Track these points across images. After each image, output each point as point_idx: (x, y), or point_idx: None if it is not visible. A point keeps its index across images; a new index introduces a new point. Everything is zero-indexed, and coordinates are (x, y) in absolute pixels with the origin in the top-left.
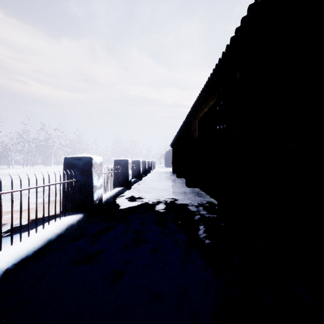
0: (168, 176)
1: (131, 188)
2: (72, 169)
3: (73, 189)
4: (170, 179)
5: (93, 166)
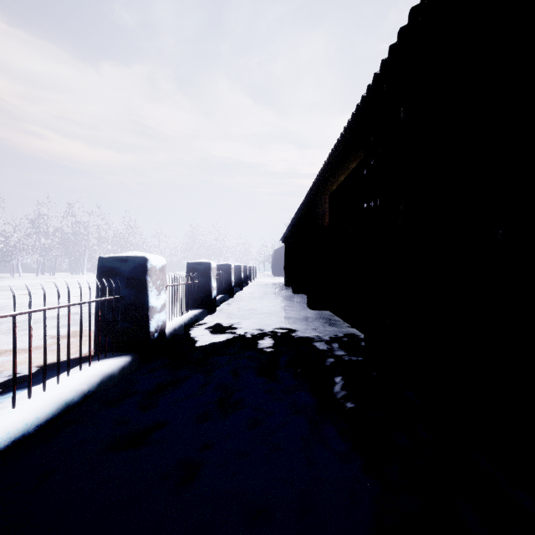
0: (278, 291)
1: (216, 311)
2: (112, 278)
3: (113, 312)
4: (281, 296)
5: (149, 273)
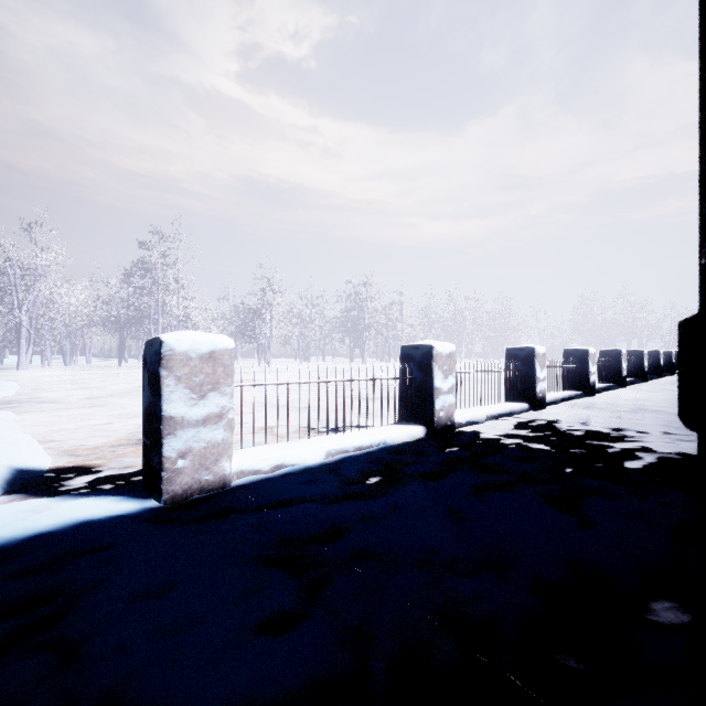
0: None
1: (625, 387)
2: (571, 358)
3: (573, 372)
4: None
5: (589, 356)
